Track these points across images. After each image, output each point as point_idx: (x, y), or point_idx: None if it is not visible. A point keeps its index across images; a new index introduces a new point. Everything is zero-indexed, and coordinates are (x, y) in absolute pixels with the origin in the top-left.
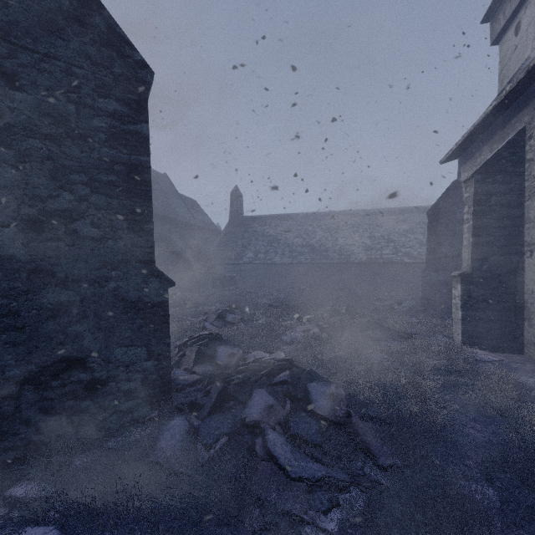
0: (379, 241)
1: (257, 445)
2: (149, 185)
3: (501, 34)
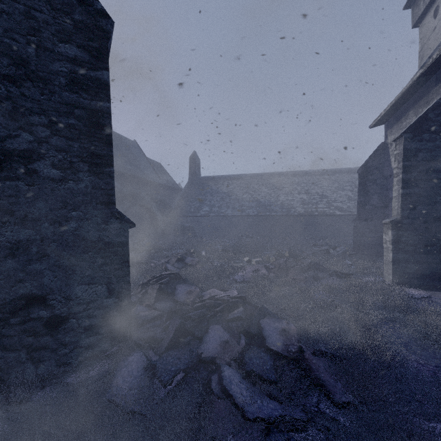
0: (314, 196)
1: (213, 383)
2: (109, 130)
3: (421, 18)
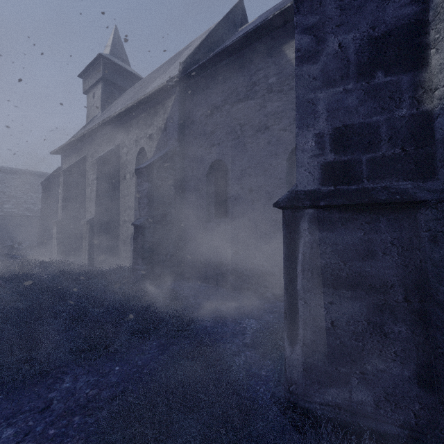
0: None
1: None
2: None
3: (88, 91)
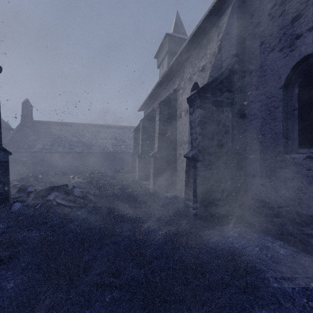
0: (119, 141)
1: (53, 203)
2: None
3: (159, 66)
